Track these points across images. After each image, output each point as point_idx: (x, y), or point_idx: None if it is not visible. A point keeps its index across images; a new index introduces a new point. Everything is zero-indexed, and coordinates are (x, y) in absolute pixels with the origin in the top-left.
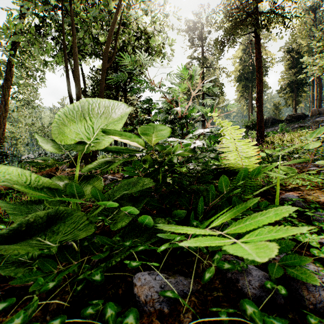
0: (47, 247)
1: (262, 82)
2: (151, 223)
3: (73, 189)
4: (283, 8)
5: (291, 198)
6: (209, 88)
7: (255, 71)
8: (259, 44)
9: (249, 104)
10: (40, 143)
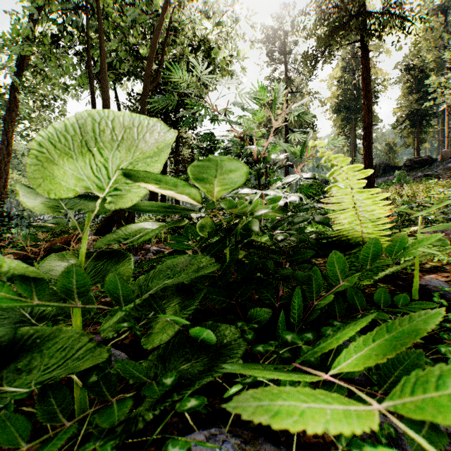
0: (11, 395)
1: (371, 112)
2: (211, 339)
3: (71, 280)
4: (402, 6)
5: (437, 285)
6: (301, 115)
7: (360, 98)
8: (368, 59)
9: (351, 143)
10: (18, 197)
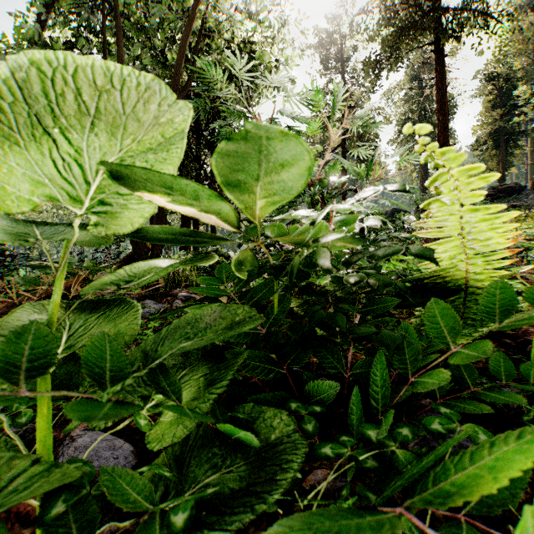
0: None
1: (447, 130)
2: (252, 441)
3: (22, 346)
4: None
5: None
6: (368, 125)
7: (432, 114)
8: (443, 65)
9: (422, 169)
10: None
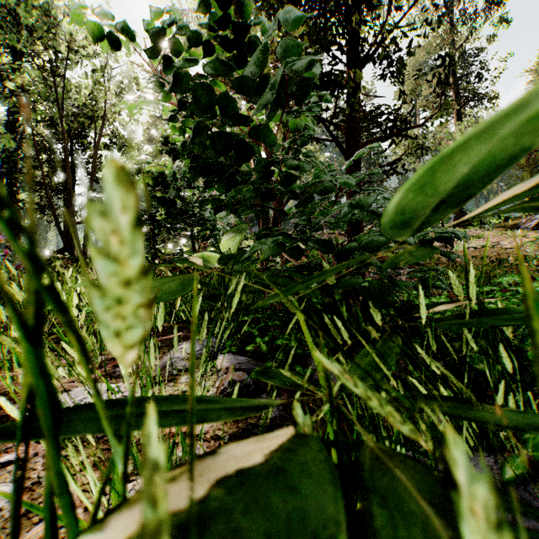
0: None
1: None
2: None
3: None
4: None
5: None
6: None
7: None
8: None
9: None
10: None
